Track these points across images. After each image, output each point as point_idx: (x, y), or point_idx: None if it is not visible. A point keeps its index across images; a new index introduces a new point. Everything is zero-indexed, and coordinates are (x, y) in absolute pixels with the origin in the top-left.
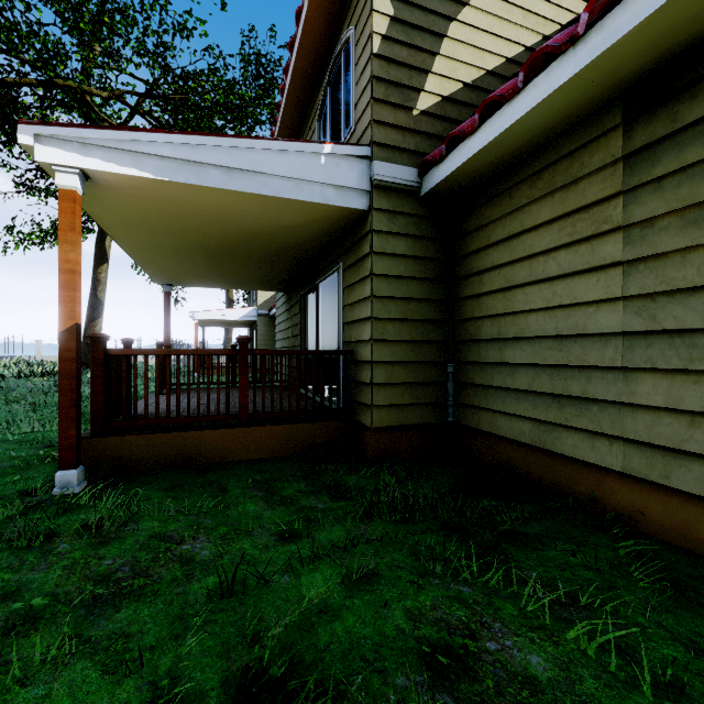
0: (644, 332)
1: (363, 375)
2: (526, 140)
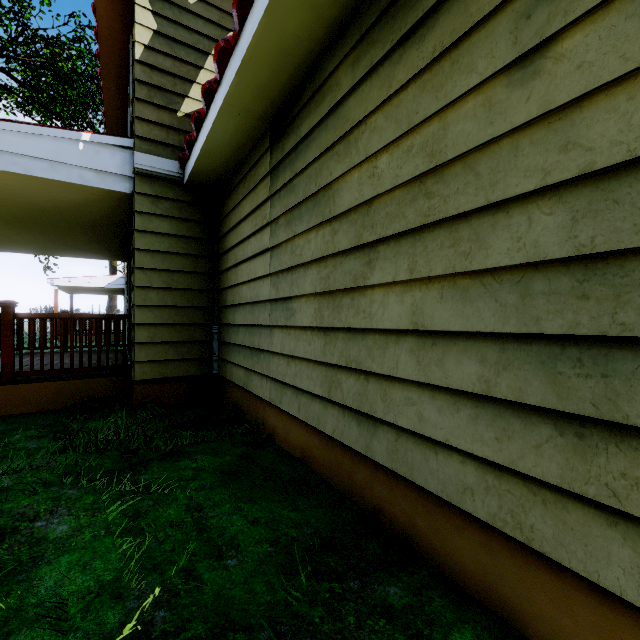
0: (276, 300)
1: (132, 336)
2: (230, 150)
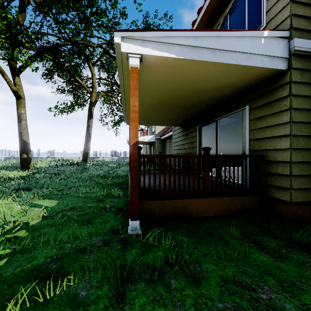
0: None
1: (278, 169)
2: None
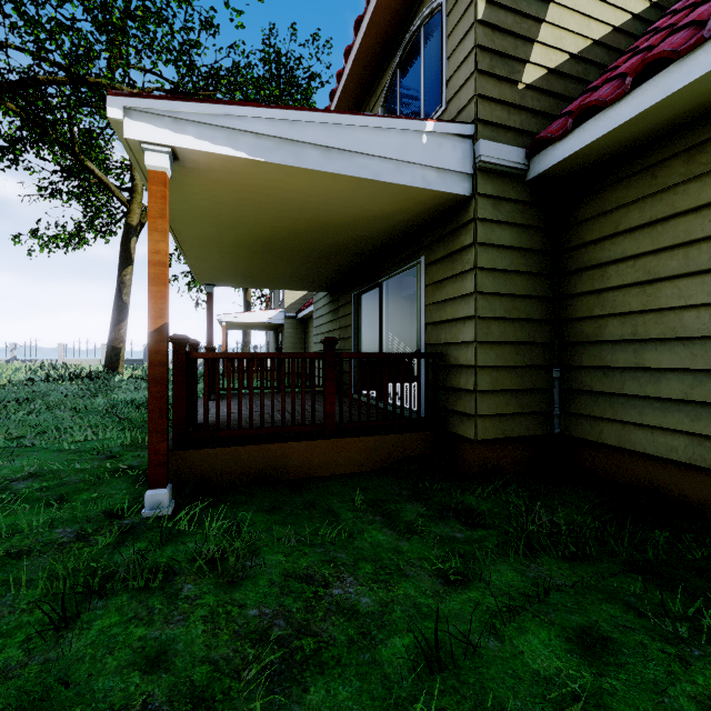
0: None
1: (461, 381)
2: (691, 105)
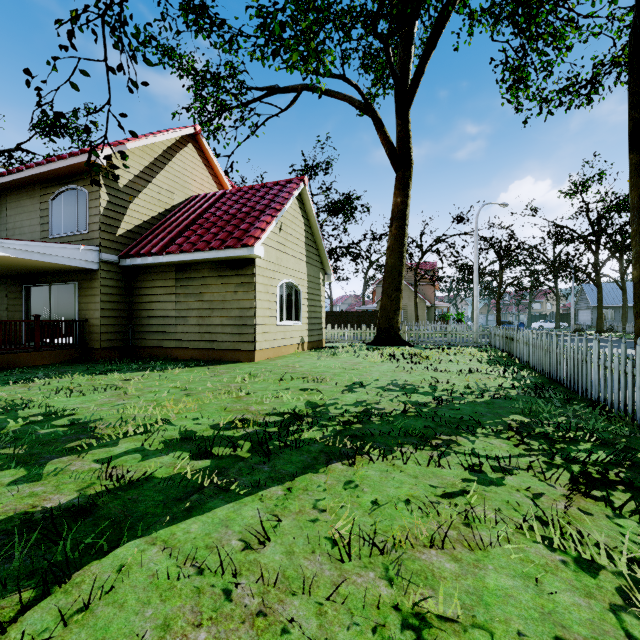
0: (179, 317)
1: (95, 330)
2: (155, 264)
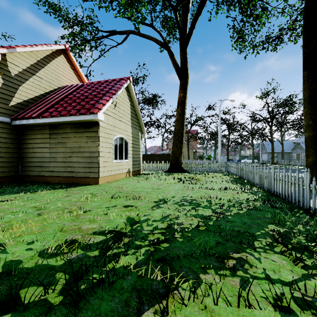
0: (51, 157)
1: None
2: (35, 124)
